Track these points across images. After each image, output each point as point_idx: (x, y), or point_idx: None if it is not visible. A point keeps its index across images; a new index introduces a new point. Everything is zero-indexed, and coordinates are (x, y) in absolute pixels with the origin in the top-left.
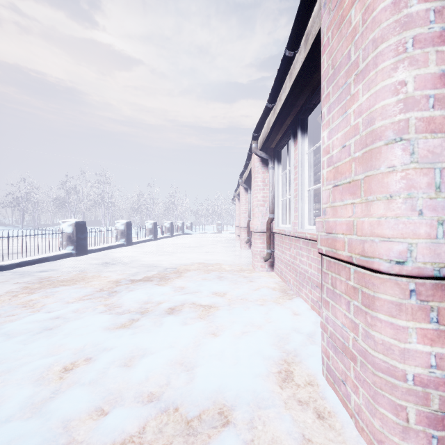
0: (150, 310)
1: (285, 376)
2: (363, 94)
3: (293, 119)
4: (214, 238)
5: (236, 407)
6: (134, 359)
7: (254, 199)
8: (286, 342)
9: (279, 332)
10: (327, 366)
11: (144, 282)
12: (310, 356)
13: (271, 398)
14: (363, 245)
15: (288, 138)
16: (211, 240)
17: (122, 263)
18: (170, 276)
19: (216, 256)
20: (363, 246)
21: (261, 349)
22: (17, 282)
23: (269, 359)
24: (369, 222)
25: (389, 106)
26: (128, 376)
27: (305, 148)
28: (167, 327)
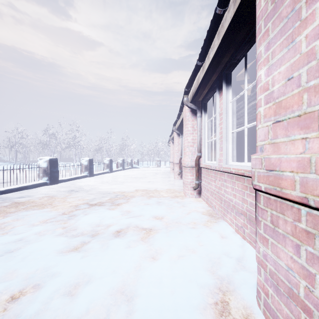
0: (100, 233)
1: (221, 308)
2: None
3: (218, 75)
4: (154, 171)
5: None
6: (78, 287)
7: (185, 141)
8: (218, 267)
9: (211, 257)
10: (264, 302)
11: (98, 207)
12: (243, 284)
13: None
14: None
15: (214, 91)
16: (152, 173)
17: (84, 190)
18: (119, 201)
19: (156, 185)
20: None
21: (196, 276)
22: None
23: (204, 288)
24: None
25: None
26: (69, 308)
27: (229, 98)
28: (113, 250)
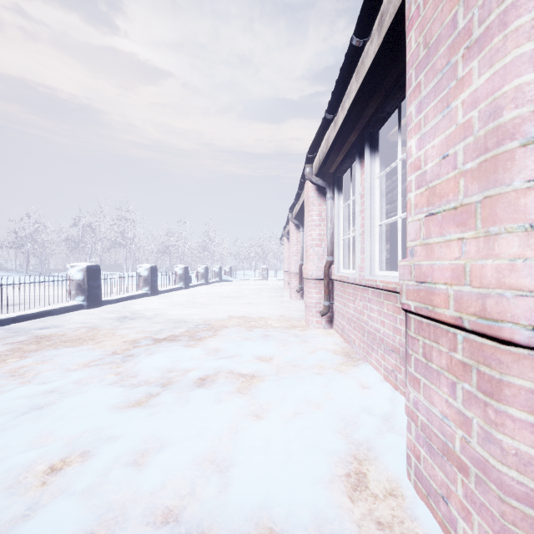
0: (174, 381)
1: (356, 481)
2: (480, 73)
3: (359, 135)
4: (258, 286)
5: (289, 533)
6: (147, 454)
7: (307, 238)
8: (355, 428)
9: (344, 414)
10: (416, 469)
11: (169, 343)
12: (389, 450)
13: (338, 519)
14: (483, 302)
15: (352, 159)
16: (254, 289)
17: (144, 317)
18: (202, 334)
19: (260, 309)
20: (484, 303)
21: (320, 439)
22: (8, 342)
23: (332, 455)
24: (495, 266)
25: (529, 84)
26: (136, 481)
27: (375, 171)
28: (195, 405)
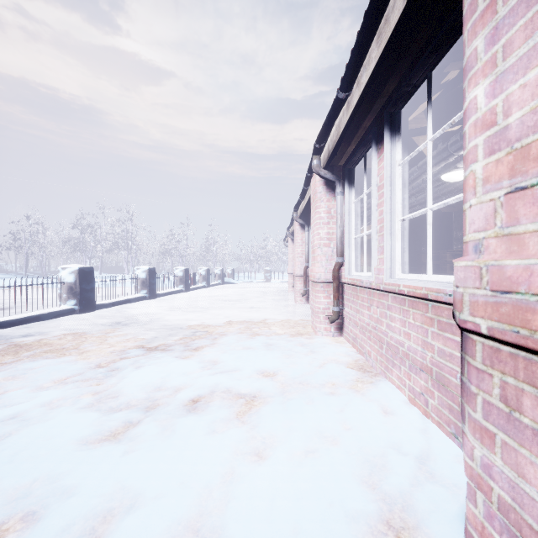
0: (161, 404)
1: None
2: None
3: (376, 118)
4: (261, 289)
5: None
6: (111, 519)
7: (315, 237)
8: (383, 476)
9: (367, 453)
10: None
11: (161, 354)
12: (433, 514)
13: None
14: None
15: (367, 147)
16: (257, 292)
17: (138, 323)
18: (199, 343)
19: (263, 314)
20: None
21: (341, 495)
22: None
23: (359, 522)
24: None
25: None
26: None
27: (397, 157)
28: (182, 440)
